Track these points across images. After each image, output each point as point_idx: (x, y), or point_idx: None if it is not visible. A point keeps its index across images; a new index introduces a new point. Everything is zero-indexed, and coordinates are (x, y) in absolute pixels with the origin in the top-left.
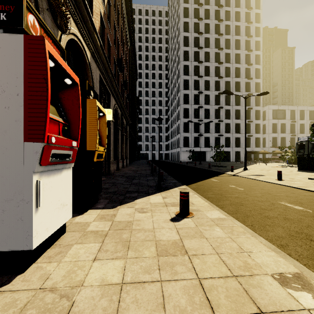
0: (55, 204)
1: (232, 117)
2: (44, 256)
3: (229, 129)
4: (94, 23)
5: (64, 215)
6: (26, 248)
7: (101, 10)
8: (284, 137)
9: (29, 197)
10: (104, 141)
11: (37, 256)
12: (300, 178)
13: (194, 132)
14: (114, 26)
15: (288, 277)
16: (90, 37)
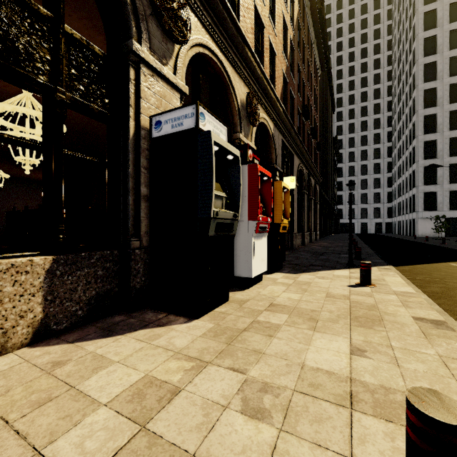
0: (259, 258)
1: None
2: (255, 286)
3: None
4: (277, 96)
5: (263, 266)
6: (249, 276)
7: (284, 68)
8: None
9: (250, 250)
10: (288, 214)
11: (251, 285)
12: None
13: (450, 182)
14: (297, 69)
15: (426, 319)
16: (273, 109)
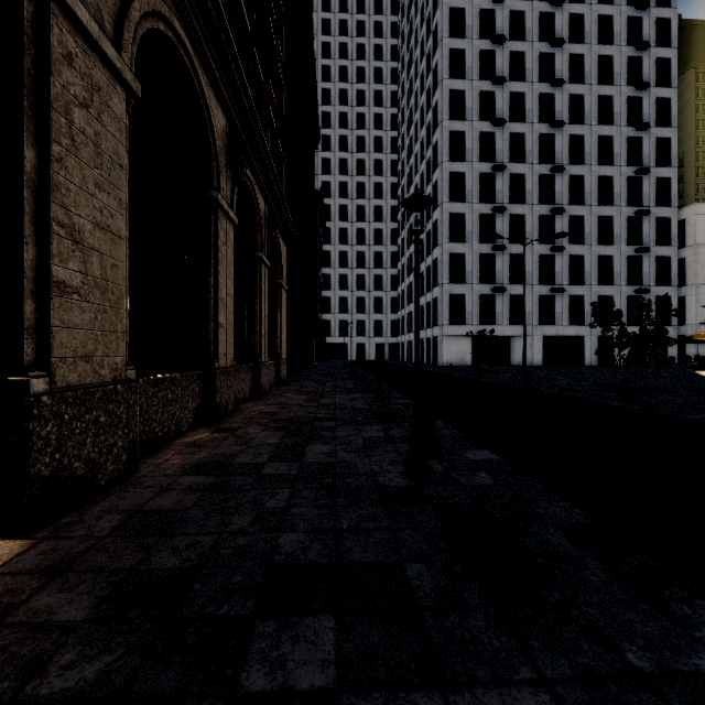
0: None
1: (591, 240)
2: None
3: (580, 274)
4: None
5: None
6: None
7: None
8: None
9: None
10: None
11: None
12: None
13: (480, 281)
14: None
15: None
16: None
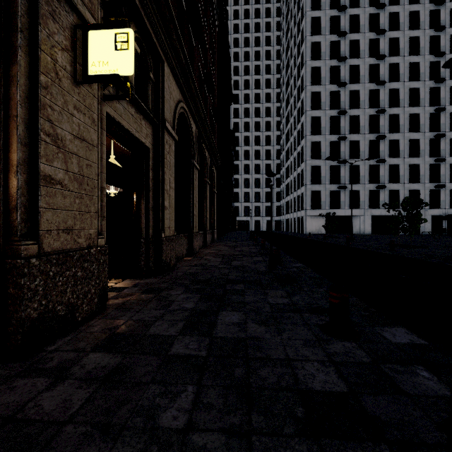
0: None
1: (404, 154)
2: None
3: (397, 176)
4: None
5: None
6: None
7: None
8: None
9: None
10: None
11: None
12: None
13: (330, 182)
14: None
15: None
16: None
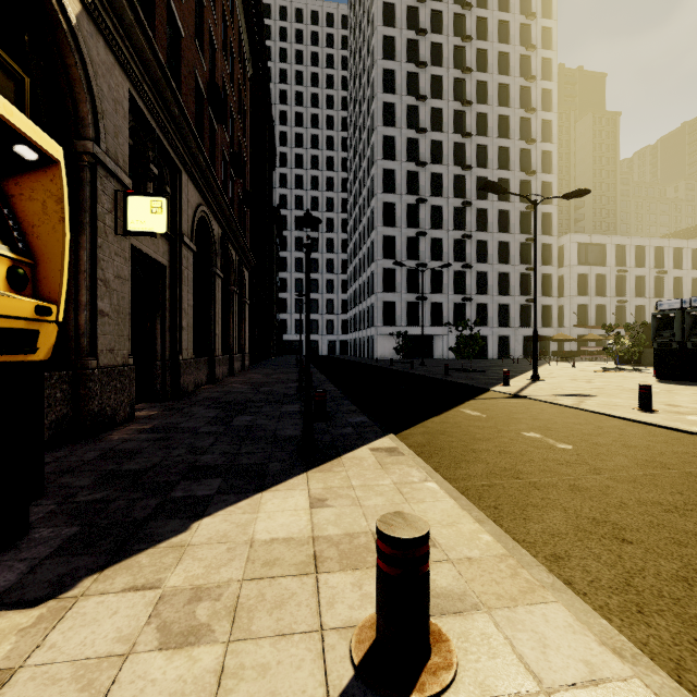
0: None
1: (493, 260)
2: None
3: (485, 286)
4: None
5: None
6: None
7: None
8: (603, 304)
9: None
10: (53, 275)
11: None
12: (692, 403)
13: (407, 291)
14: None
15: None
16: None
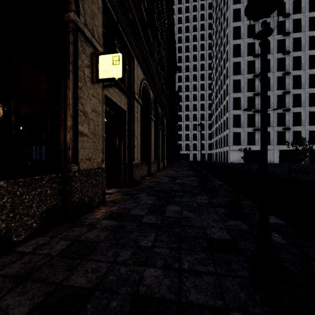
0: None
1: (305, 104)
2: None
3: (299, 121)
4: None
5: None
6: None
7: None
8: None
9: None
10: None
11: None
12: None
13: (248, 126)
14: None
15: None
16: None
